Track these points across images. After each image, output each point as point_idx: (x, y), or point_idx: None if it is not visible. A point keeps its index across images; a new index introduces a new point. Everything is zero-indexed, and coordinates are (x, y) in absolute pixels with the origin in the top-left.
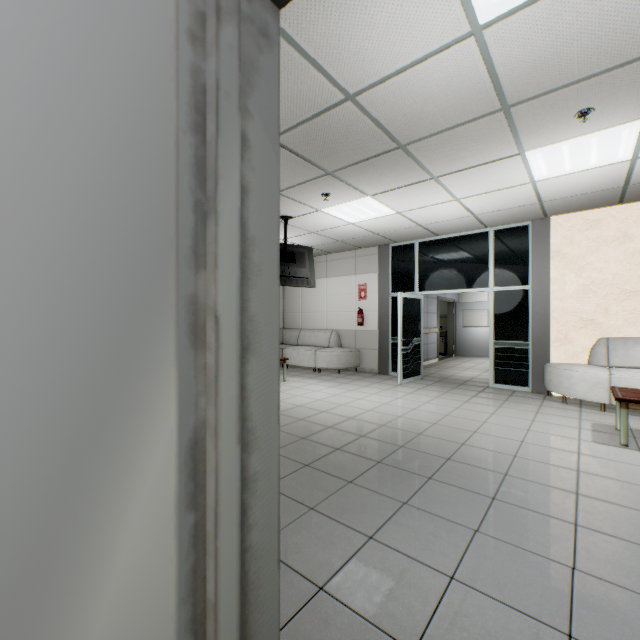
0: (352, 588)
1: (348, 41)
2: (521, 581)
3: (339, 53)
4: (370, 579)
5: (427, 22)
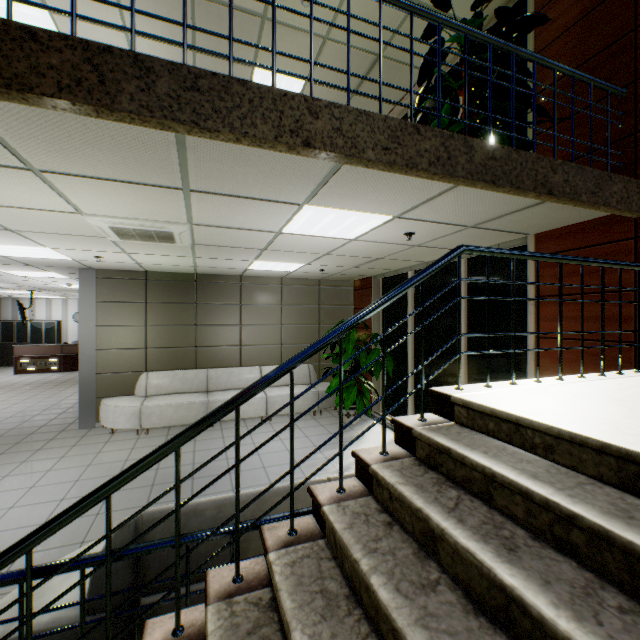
0: (41, 424)
1: (7, 266)
2: (21, 418)
3: (1, 265)
4: (35, 424)
5: (7, 269)
